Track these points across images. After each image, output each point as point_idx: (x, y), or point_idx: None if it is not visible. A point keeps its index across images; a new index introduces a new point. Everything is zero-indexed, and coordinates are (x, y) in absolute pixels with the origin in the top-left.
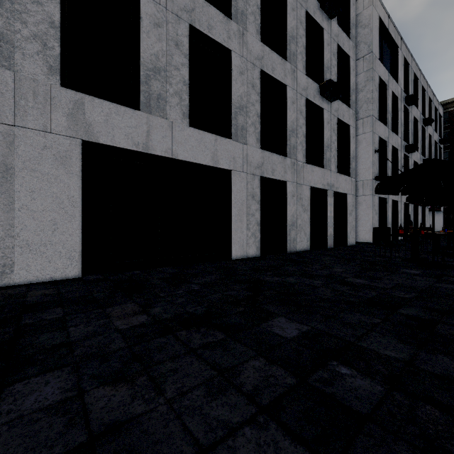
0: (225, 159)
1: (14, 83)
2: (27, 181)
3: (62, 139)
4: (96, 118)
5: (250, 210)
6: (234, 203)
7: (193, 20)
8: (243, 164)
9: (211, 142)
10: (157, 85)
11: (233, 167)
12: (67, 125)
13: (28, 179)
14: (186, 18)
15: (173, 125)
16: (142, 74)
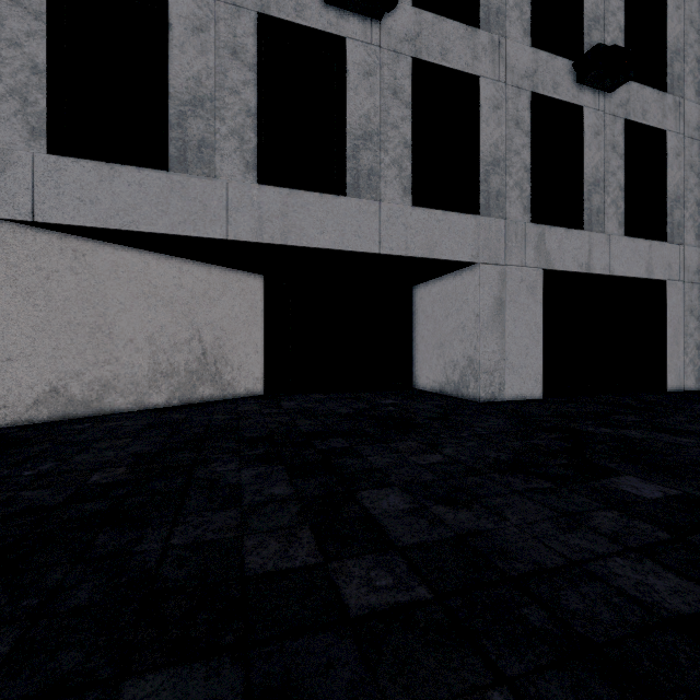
0: (660, 268)
1: (505, 229)
2: (511, 311)
3: (531, 271)
4: (552, 246)
5: (688, 329)
6: (669, 322)
7: (627, 113)
8: (679, 270)
9: (645, 250)
10: (597, 198)
11: (668, 276)
12: (534, 258)
13: (512, 309)
14: (621, 114)
15: (610, 239)
16: (585, 191)
